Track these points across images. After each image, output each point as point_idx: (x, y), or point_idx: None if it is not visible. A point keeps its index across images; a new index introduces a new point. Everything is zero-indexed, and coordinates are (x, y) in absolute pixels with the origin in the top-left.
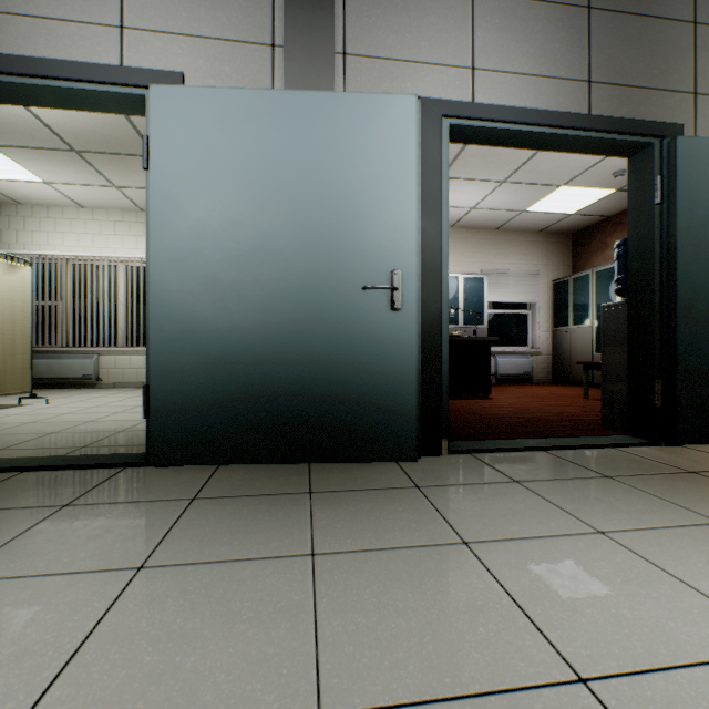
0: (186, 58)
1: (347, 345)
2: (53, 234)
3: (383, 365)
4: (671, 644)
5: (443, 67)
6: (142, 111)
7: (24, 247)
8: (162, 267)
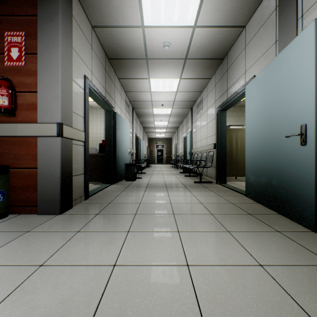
0: (255, 69)
1: (285, 163)
2: None
3: (298, 174)
4: (188, 245)
5: None
6: None
7: None
8: (246, 139)
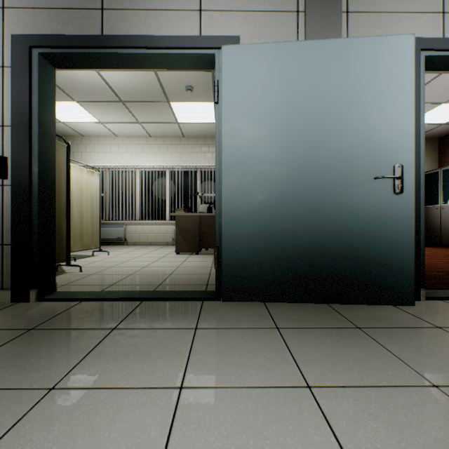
0: (240, 26)
1: (360, 219)
2: (101, 153)
3: (388, 234)
4: None
5: (420, 13)
6: (206, 65)
7: (85, 162)
8: (230, 167)
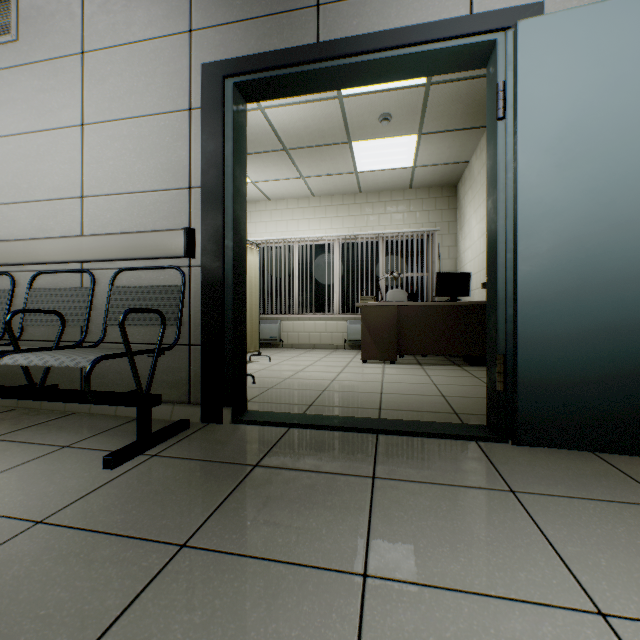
0: None
1: None
2: (248, 224)
3: None
4: None
5: None
6: (472, 63)
7: None
8: (532, 222)
